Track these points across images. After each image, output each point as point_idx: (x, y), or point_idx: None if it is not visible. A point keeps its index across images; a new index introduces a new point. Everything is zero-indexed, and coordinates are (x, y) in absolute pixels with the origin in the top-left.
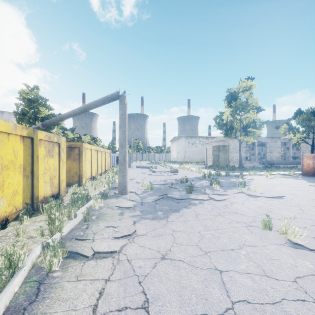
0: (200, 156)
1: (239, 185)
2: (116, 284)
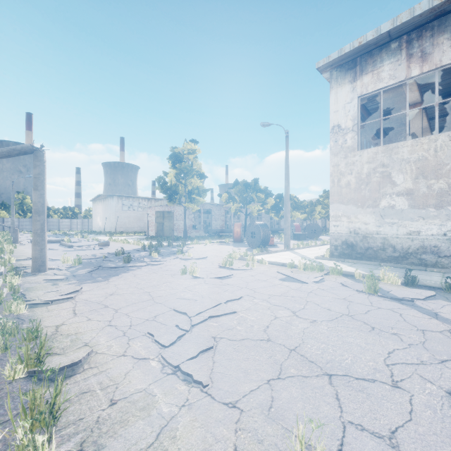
0: (140, 224)
1: (177, 253)
2: (83, 306)
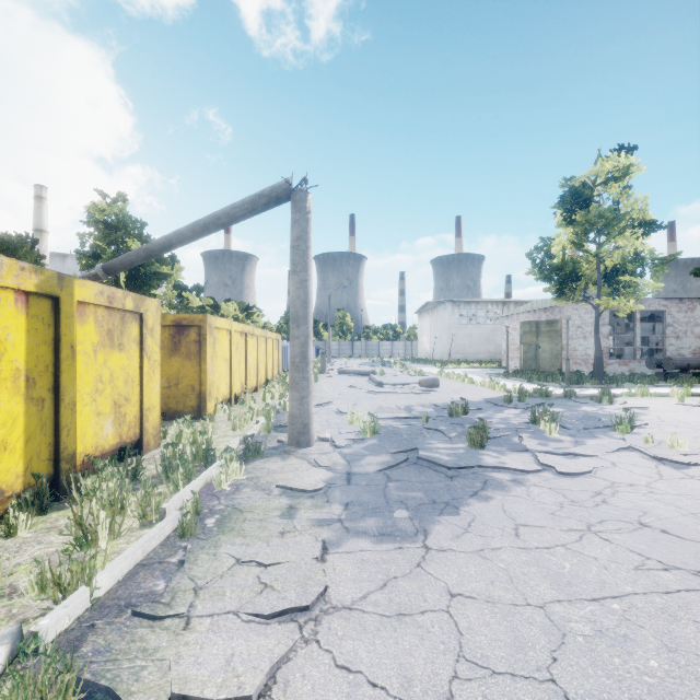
0: (488, 348)
1: (615, 427)
2: None
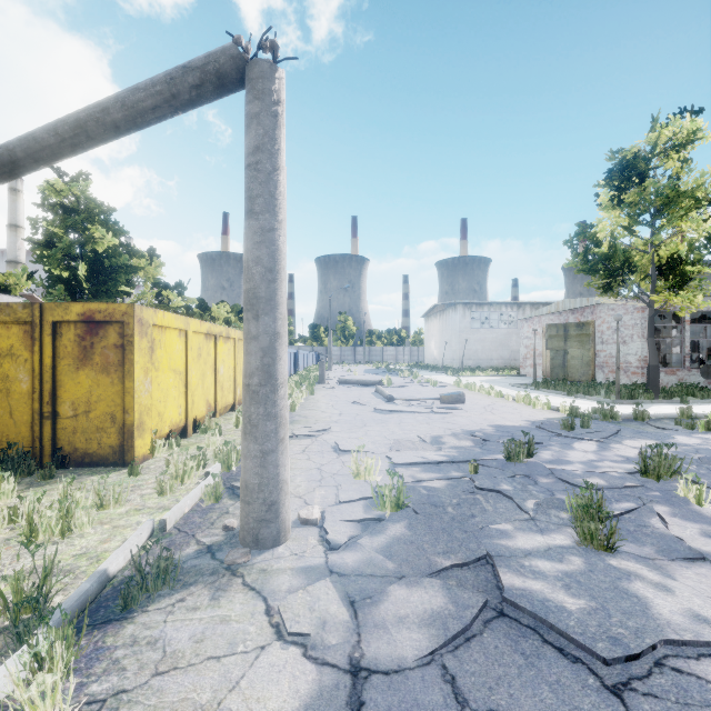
0: (502, 354)
1: None
2: None
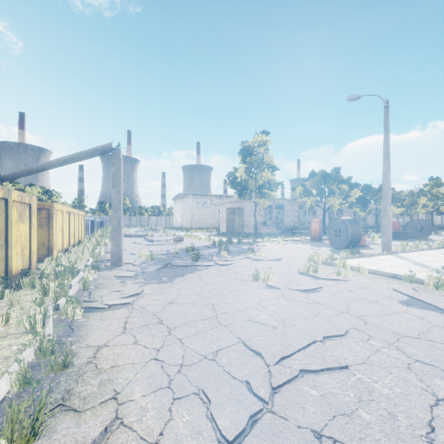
0: (212, 221)
1: (247, 251)
2: (136, 318)
